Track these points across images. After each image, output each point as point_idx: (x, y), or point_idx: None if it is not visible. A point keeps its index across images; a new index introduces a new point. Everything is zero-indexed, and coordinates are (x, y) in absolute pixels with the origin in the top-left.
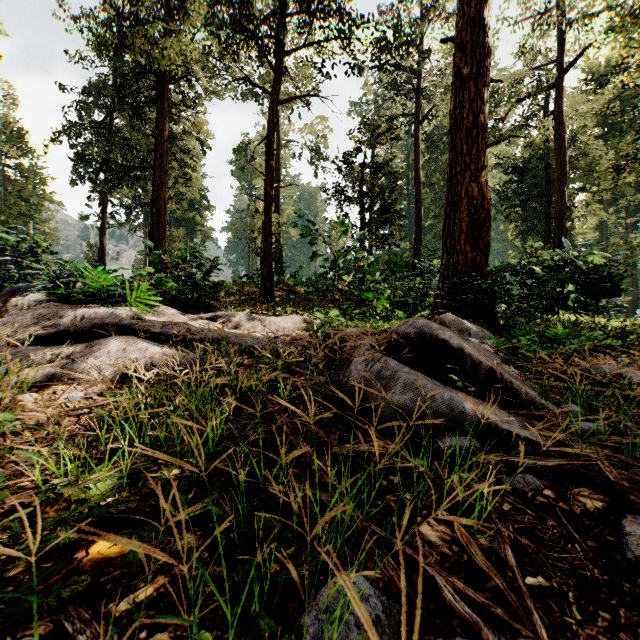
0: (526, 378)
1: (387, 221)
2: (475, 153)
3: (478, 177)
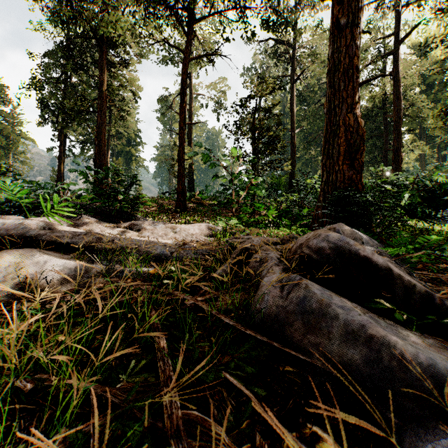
0: None
1: (273, 150)
2: (351, 89)
3: (353, 109)
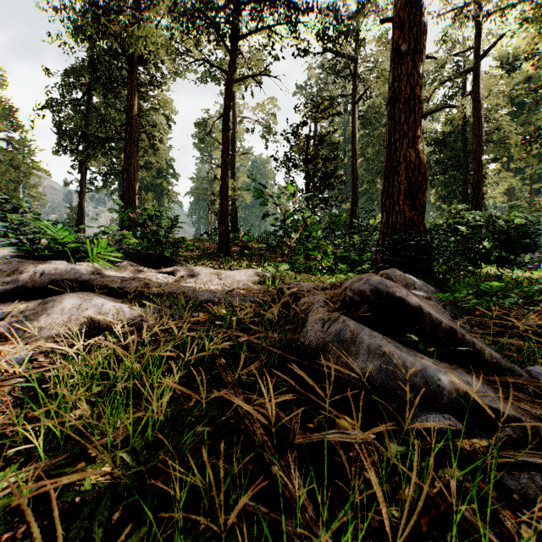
0: (484, 337)
1: (329, 185)
2: (412, 122)
3: (415, 143)
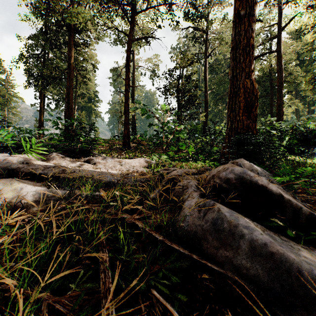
0: None
1: (192, 106)
2: (248, 61)
3: (250, 76)
